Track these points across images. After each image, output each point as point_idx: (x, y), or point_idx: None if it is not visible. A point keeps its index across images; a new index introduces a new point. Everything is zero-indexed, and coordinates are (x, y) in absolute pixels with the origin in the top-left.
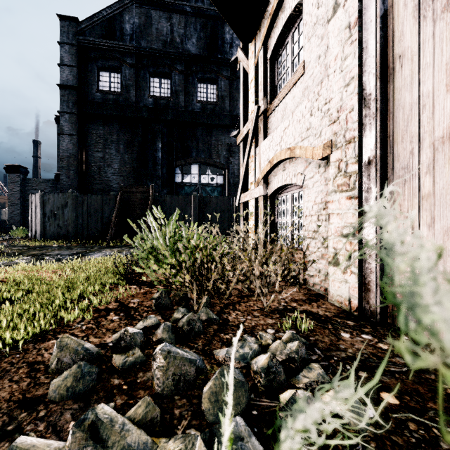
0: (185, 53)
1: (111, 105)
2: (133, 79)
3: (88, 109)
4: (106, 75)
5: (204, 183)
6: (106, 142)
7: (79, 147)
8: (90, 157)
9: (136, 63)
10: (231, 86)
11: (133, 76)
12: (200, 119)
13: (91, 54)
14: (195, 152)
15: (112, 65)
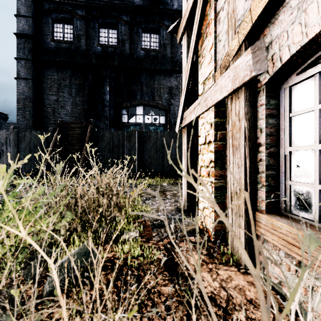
0: (130, 4)
1: (63, 52)
2: (83, 30)
3: (43, 56)
4: (60, 27)
5: (148, 123)
6: (60, 86)
7: (35, 90)
8: (45, 99)
9: (86, 15)
10: (172, 35)
11: (84, 26)
12: (144, 64)
13: (46, 7)
14: (140, 94)
15: (65, 17)
